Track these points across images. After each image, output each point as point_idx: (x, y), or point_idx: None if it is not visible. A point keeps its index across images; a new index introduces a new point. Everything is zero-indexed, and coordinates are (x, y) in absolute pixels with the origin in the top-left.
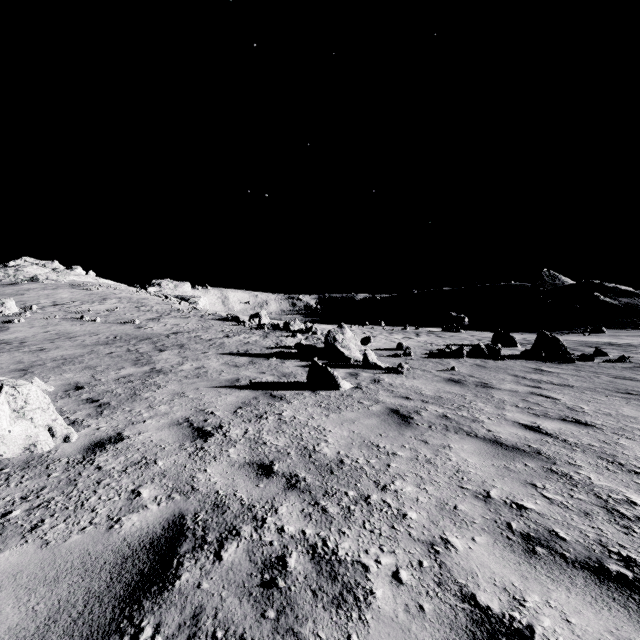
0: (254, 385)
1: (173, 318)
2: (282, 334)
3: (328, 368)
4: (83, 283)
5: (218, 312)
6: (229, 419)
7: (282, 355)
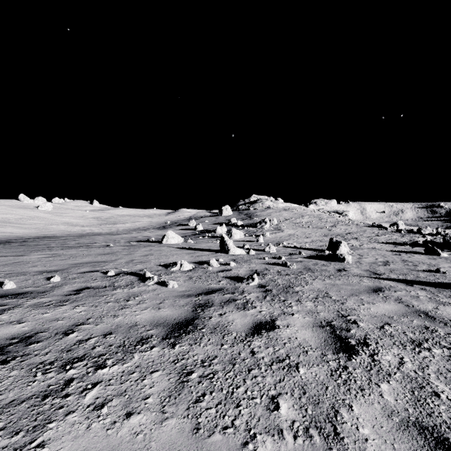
0: (398, 251)
1: (342, 225)
2: (414, 235)
3: (434, 247)
4: (289, 208)
5: (364, 221)
6: (391, 255)
7: (413, 245)
